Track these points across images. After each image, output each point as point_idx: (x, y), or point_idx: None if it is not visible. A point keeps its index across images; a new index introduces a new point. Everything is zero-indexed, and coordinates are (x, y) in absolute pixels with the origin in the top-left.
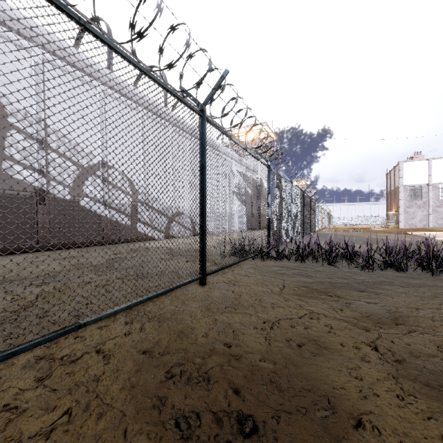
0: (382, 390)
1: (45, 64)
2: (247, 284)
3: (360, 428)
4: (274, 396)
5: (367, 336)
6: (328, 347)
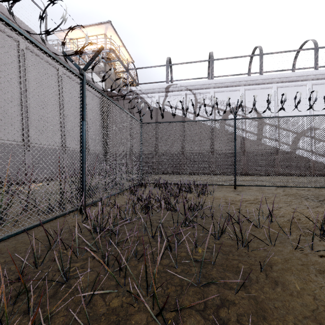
0: None
1: (277, 89)
2: None
3: None
4: None
5: None
6: None
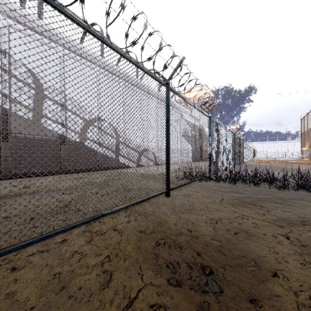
0: (291, 259)
1: (64, 56)
2: (197, 197)
3: (276, 277)
4: (221, 258)
5: (282, 230)
6: (255, 235)
